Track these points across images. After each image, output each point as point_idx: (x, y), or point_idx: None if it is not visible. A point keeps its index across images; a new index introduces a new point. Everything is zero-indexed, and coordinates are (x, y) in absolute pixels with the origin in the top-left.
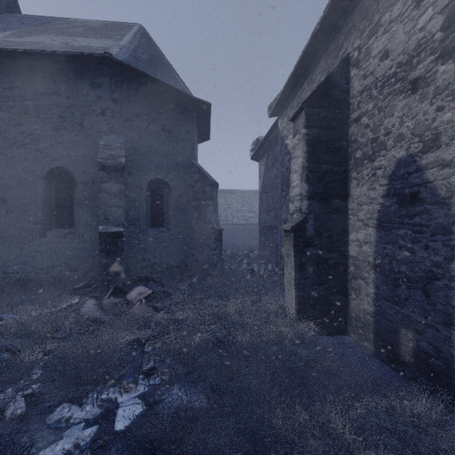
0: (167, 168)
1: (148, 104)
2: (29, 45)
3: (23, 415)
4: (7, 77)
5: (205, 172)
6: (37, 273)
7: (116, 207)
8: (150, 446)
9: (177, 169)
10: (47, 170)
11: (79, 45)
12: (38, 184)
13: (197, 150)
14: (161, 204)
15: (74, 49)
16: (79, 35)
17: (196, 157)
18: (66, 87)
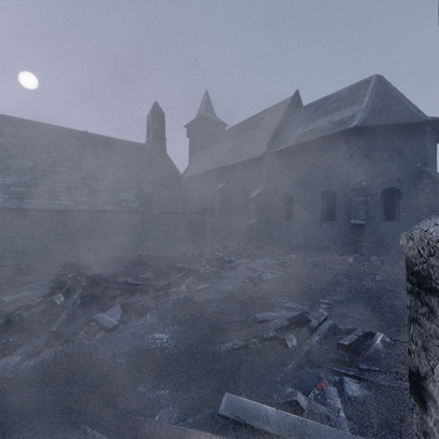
0: (397, 179)
1: (381, 140)
2: (313, 131)
3: (334, 277)
4: (305, 151)
5: (436, 176)
6: (318, 243)
7: (360, 210)
8: (376, 288)
9: (407, 178)
10: (322, 192)
11: (337, 120)
12: (318, 199)
13: (434, 152)
14: (392, 205)
15: (335, 125)
16: (336, 110)
17: (432, 160)
18: (331, 148)
